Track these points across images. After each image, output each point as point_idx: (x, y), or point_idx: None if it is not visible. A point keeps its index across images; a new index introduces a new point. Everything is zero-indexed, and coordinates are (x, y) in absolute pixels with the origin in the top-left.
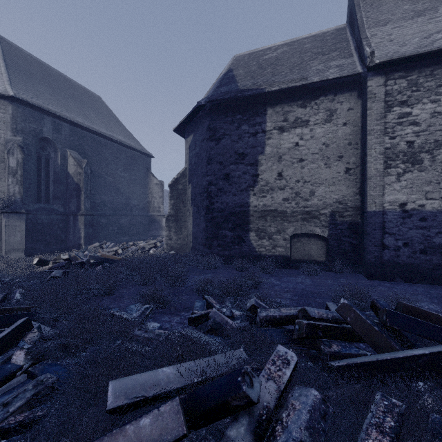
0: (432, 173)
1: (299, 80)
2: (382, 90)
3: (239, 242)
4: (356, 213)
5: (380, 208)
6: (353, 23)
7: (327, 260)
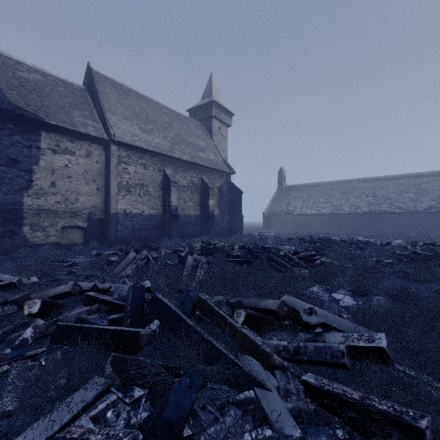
0: (135, 197)
1: (71, 125)
2: (117, 153)
3: (12, 236)
4: (102, 213)
5: (116, 212)
6: (95, 97)
7: (85, 242)
